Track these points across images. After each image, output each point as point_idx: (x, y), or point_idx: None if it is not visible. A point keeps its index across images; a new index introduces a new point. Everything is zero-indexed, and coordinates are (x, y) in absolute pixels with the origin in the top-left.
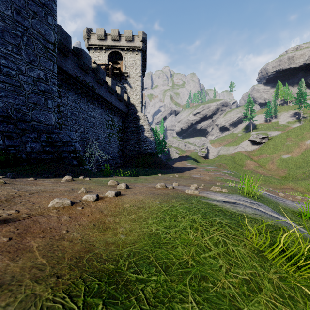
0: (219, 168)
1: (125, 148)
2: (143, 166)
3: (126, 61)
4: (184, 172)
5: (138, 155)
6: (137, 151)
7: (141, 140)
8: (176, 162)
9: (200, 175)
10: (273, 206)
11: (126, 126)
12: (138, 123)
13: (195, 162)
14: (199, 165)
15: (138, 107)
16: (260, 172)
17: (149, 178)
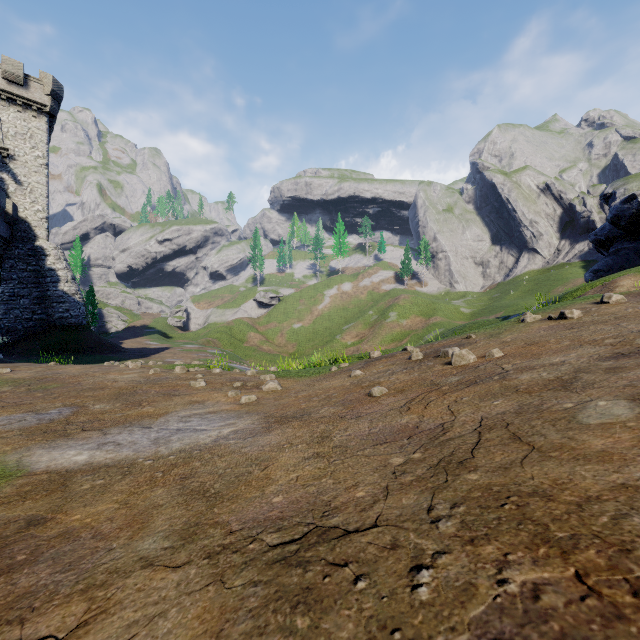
0: (206, 347)
1: (4, 316)
2: (63, 352)
3: (5, 123)
4: (151, 356)
5: (43, 329)
6: (40, 322)
7: (51, 299)
8: (125, 341)
9: (178, 358)
10: None
11: (6, 266)
12: (42, 263)
13: (164, 339)
14: (173, 343)
15: (39, 229)
16: (267, 350)
17: None
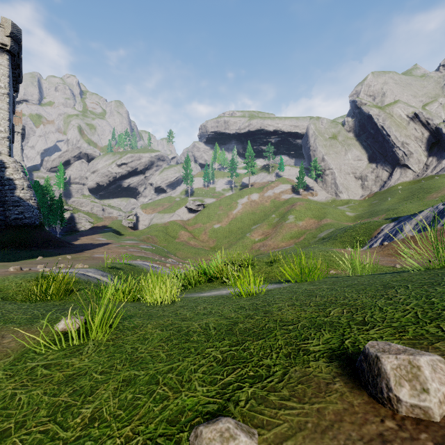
0: (141, 242)
1: None
2: (11, 247)
3: None
4: (85, 251)
5: (1, 228)
6: None
7: (9, 204)
8: (83, 237)
9: (106, 254)
10: (135, 274)
11: None
12: (2, 173)
13: (115, 236)
14: (117, 240)
15: (1, 146)
16: (193, 244)
17: (14, 264)
